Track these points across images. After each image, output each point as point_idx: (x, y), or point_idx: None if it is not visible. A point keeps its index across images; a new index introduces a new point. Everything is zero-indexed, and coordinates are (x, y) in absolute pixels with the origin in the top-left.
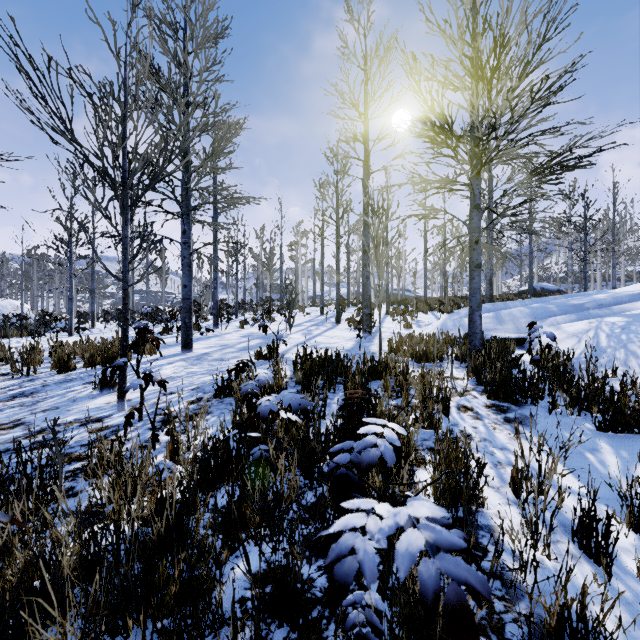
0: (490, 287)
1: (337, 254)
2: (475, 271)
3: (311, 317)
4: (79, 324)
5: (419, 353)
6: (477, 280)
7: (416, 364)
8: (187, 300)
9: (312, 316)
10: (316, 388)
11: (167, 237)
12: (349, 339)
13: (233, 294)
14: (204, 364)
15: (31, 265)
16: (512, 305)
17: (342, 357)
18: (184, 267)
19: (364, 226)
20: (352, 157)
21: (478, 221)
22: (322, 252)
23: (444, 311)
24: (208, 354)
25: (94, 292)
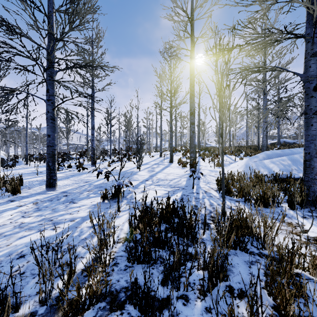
0: (265, 140)
1: (170, 119)
2: (313, 118)
3: (154, 158)
4: (15, 162)
5: (257, 198)
6: (316, 126)
7: (255, 209)
8: (50, 147)
9: (155, 157)
10: (155, 309)
11: (31, 94)
12: (181, 176)
13: (113, 145)
14: (48, 208)
15: (6, 130)
16: (296, 151)
17: (180, 197)
18: (48, 120)
19: (191, 96)
20: (182, 48)
21: (316, 69)
22: (161, 119)
23: (233, 154)
24: (65, 193)
25: (27, 143)
